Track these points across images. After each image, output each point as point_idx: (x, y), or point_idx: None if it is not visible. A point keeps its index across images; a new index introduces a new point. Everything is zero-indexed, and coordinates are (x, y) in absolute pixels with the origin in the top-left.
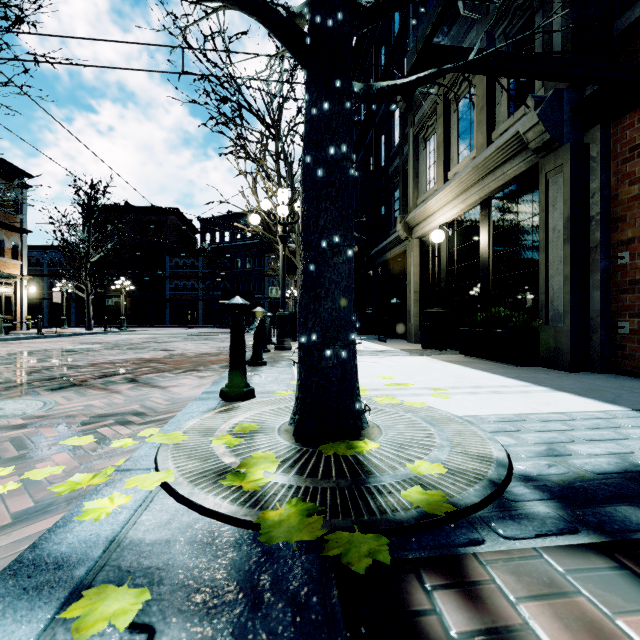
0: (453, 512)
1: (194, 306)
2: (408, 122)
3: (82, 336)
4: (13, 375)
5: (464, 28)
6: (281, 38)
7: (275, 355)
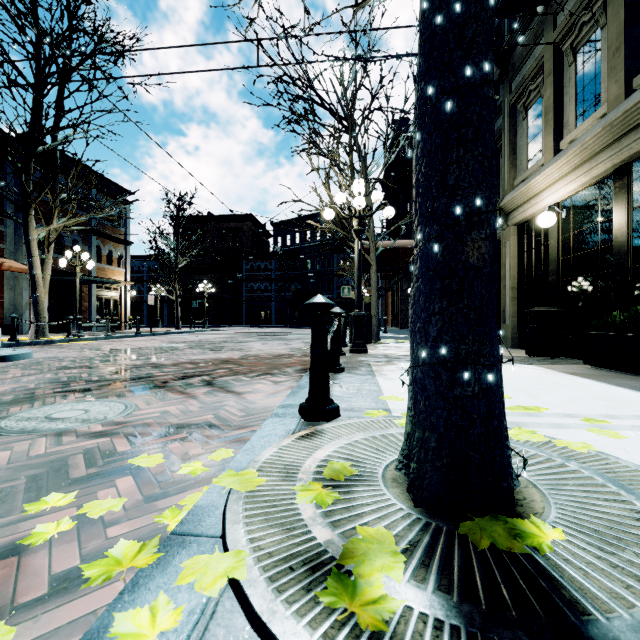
0: None
1: (267, 307)
2: (502, 91)
3: (171, 335)
4: (108, 373)
5: None
6: None
7: (351, 359)
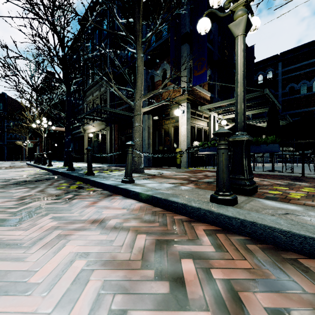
0: (79, 167)
1: None
2: (84, 99)
3: None
4: None
5: (96, 89)
6: (62, 124)
7: None
